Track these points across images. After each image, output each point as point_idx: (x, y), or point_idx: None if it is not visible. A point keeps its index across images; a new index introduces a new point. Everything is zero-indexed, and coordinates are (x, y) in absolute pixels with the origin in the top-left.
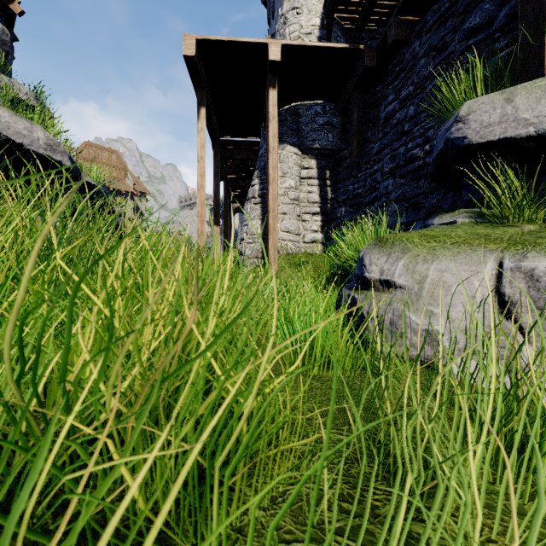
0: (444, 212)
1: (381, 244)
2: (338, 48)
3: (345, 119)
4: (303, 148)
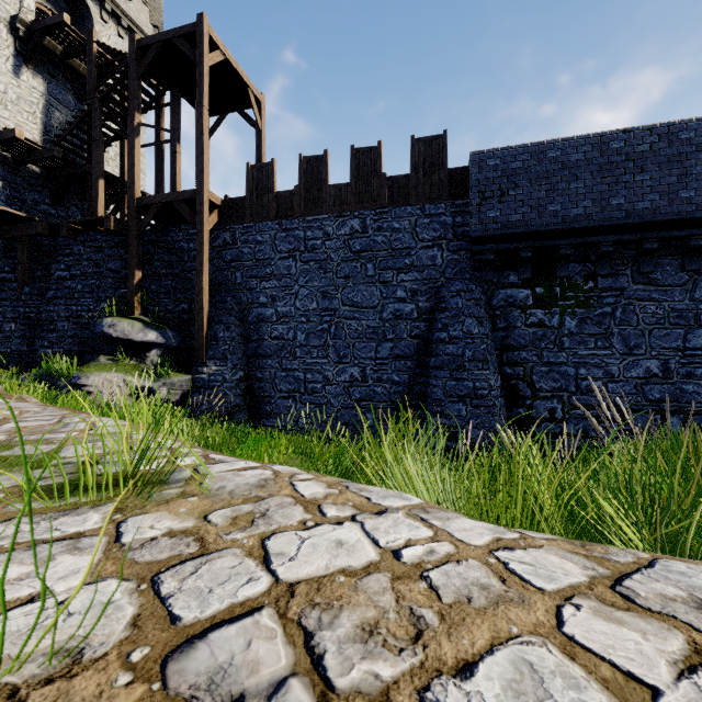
0: (101, 355)
1: (83, 372)
2: (17, 214)
3: (9, 245)
4: None
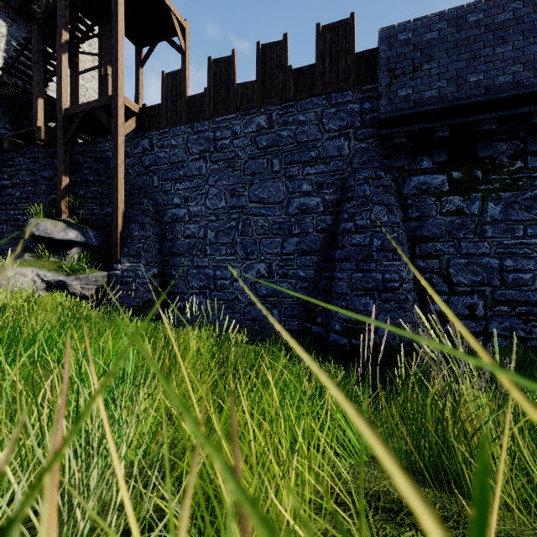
0: (27, 253)
1: None
2: None
3: None
4: None
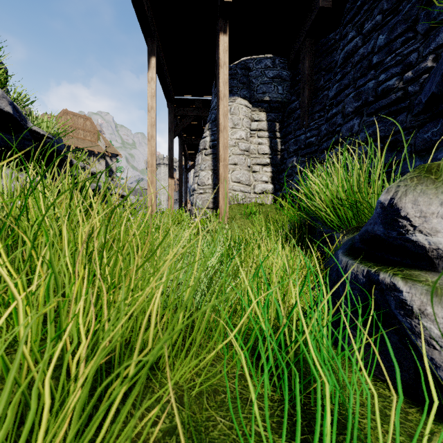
0: None
1: (439, 176)
2: None
3: (295, 72)
4: (253, 100)
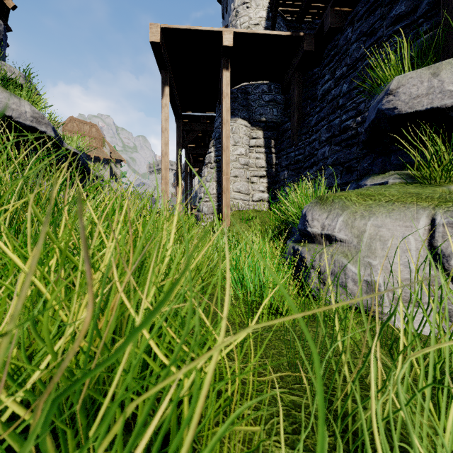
0: (375, 174)
1: (322, 202)
2: (281, 35)
3: (288, 97)
4: (252, 121)
